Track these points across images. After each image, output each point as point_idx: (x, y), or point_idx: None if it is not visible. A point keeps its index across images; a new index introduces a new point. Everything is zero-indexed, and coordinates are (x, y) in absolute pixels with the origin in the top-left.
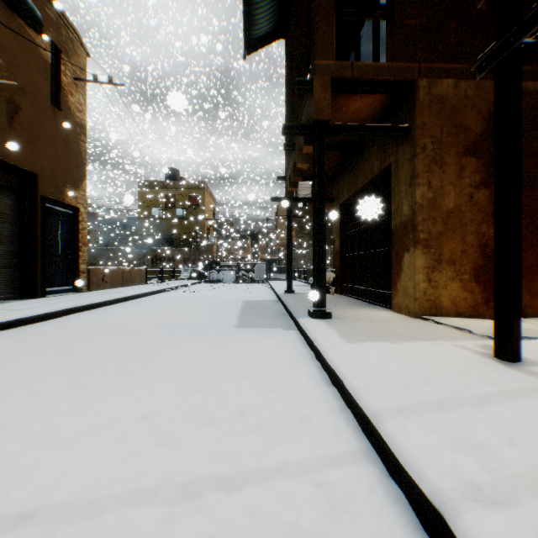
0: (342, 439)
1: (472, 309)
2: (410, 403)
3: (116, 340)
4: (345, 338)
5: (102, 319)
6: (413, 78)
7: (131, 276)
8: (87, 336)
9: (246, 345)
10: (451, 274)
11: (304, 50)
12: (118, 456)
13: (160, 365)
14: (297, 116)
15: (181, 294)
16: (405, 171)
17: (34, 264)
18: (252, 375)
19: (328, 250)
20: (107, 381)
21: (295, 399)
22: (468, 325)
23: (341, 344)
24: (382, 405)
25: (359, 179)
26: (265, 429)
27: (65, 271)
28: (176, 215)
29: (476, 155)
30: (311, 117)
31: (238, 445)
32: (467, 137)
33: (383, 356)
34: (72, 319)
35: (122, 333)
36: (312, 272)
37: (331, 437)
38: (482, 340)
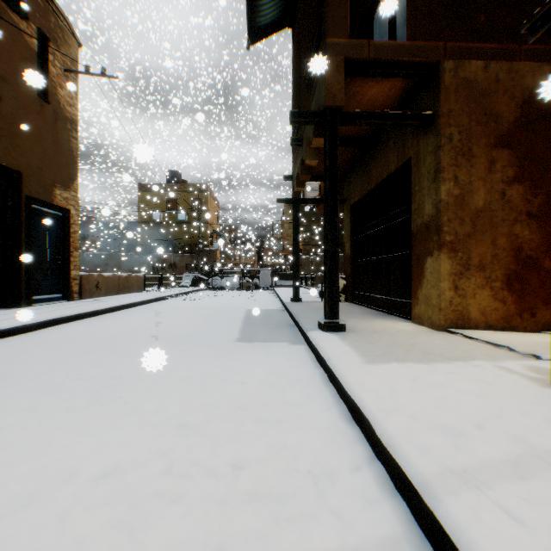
0: (376, 514)
1: (504, 321)
2: (471, 463)
3: (97, 358)
4: (365, 357)
5: (88, 331)
6: (437, 59)
7: (128, 283)
8: (64, 353)
9: (248, 363)
10: (481, 281)
11: (313, 36)
12: (54, 548)
13: (142, 391)
14: (305, 108)
15: (180, 302)
16: (428, 165)
17: (18, 270)
18: (253, 406)
19: None
20: (71, 415)
21: (307, 444)
22: (505, 341)
23: (361, 365)
24: (432, 467)
25: (373, 177)
26: (268, 494)
27: (55, 278)
28: (177, 219)
29: (508, 146)
30: (322, 103)
31: (229, 526)
32: (499, 126)
33: (415, 384)
34: (55, 332)
35: (106, 348)
36: (320, 279)
37: (360, 511)
38: (528, 361)
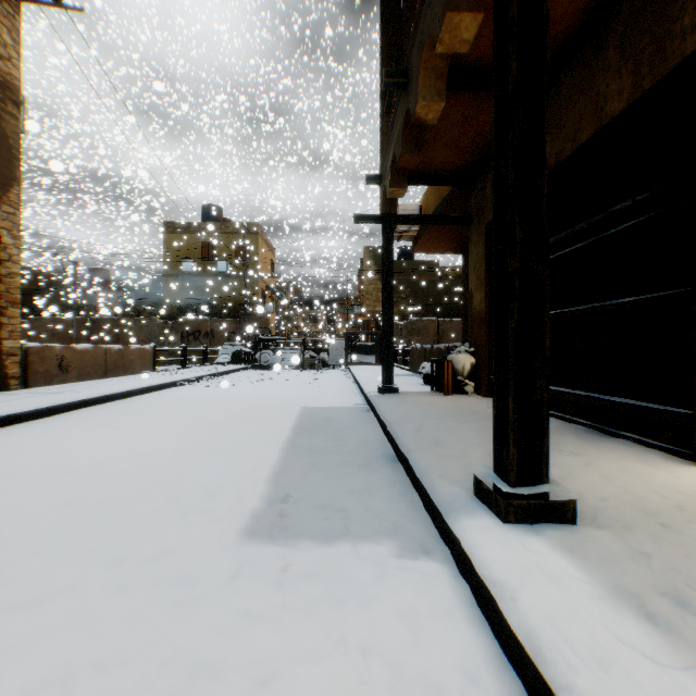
0: None
1: None
2: None
3: None
4: None
5: None
6: None
7: (124, 361)
8: None
9: None
10: None
11: None
12: None
13: None
14: (413, 6)
15: (197, 392)
16: None
17: None
18: None
19: (434, 320)
20: None
21: None
22: None
23: None
24: None
25: None
26: None
27: None
28: (216, 271)
29: None
30: None
31: None
32: None
33: None
34: None
35: None
36: (420, 354)
37: None
38: None
